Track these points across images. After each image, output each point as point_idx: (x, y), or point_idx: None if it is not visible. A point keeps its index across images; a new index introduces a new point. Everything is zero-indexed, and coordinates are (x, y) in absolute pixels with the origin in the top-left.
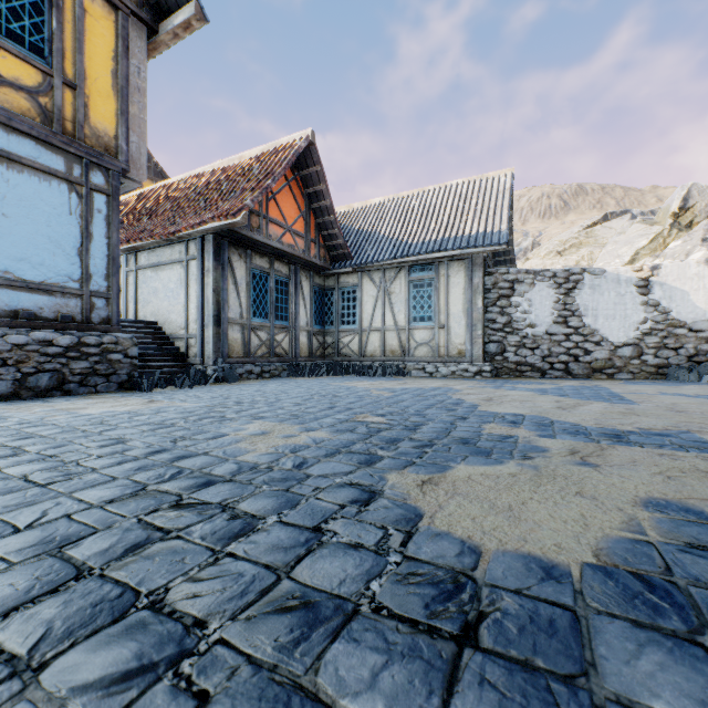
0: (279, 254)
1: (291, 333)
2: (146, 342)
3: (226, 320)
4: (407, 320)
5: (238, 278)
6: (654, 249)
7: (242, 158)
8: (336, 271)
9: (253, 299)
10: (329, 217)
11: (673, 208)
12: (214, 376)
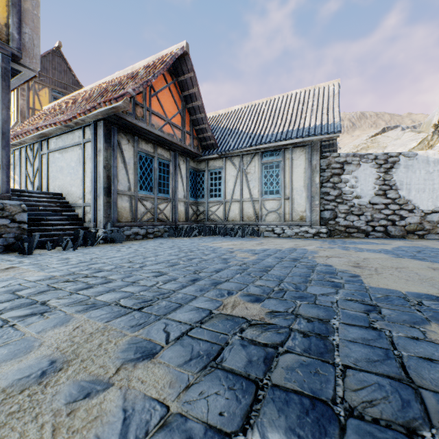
0: (161, 142)
1: (171, 203)
2: (48, 209)
3: (115, 191)
4: (260, 193)
5: (126, 158)
6: (421, 149)
7: (134, 69)
8: (206, 157)
9: (140, 175)
10: (200, 114)
11: (434, 121)
12: (99, 238)
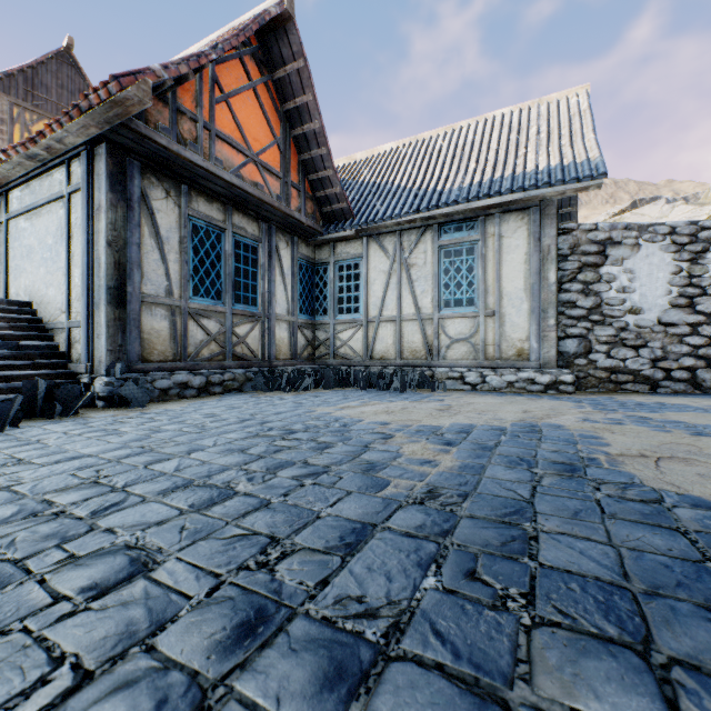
0: (239, 200)
1: (262, 324)
2: None
3: (135, 296)
4: (436, 304)
5: (162, 228)
6: None
7: None
8: (331, 236)
9: (194, 266)
10: (318, 149)
11: None
12: (83, 399)
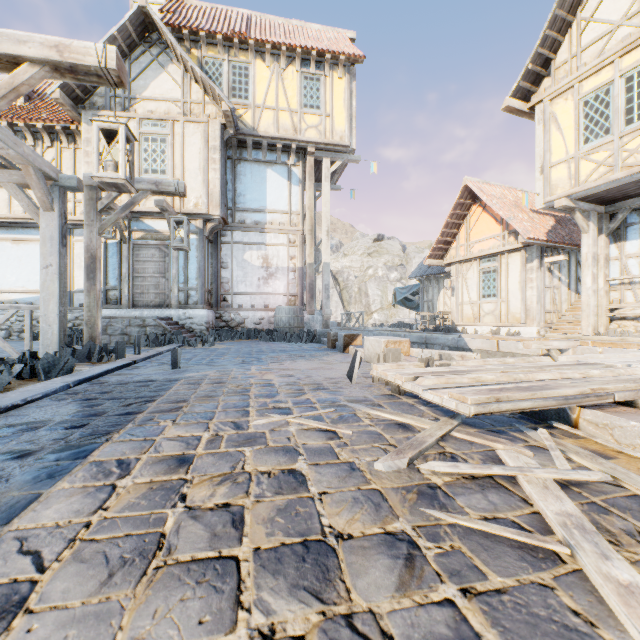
0: None
1: None
2: None
3: None
4: None
5: None
6: None
7: None
8: None
9: None
10: None
11: None
12: None
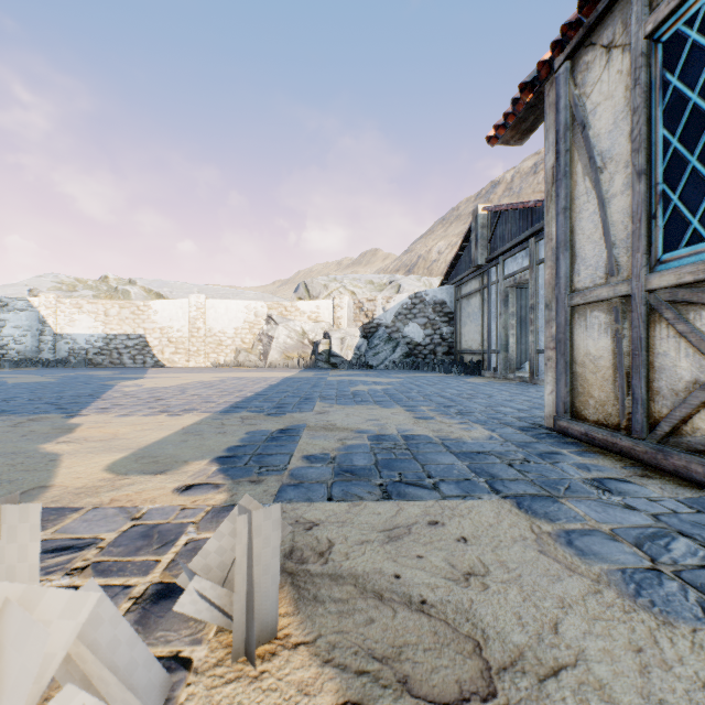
0: None
1: None
2: None
3: None
4: None
5: None
6: None
7: None
8: None
9: None
10: None
11: None
12: None
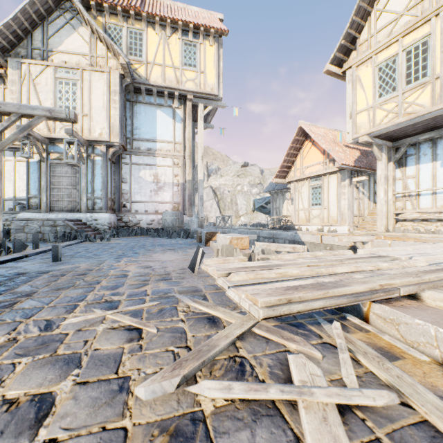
0: None
1: None
2: None
3: None
4: None
5: None
6: None
7: None
8: None
9: None
10: None
11: None
12: None
